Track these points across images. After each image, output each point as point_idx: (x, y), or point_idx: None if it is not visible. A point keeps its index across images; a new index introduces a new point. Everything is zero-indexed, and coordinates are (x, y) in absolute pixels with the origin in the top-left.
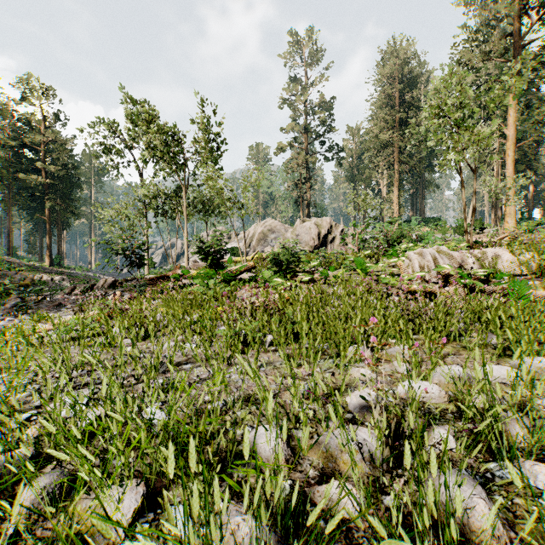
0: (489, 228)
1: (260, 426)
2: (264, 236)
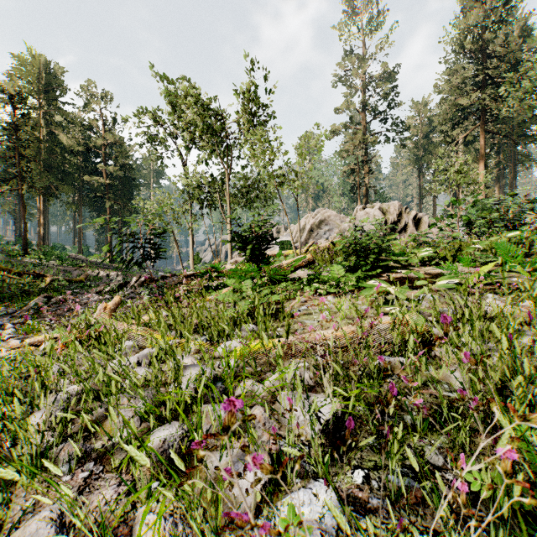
0: None
1: None
2: (316, 228)
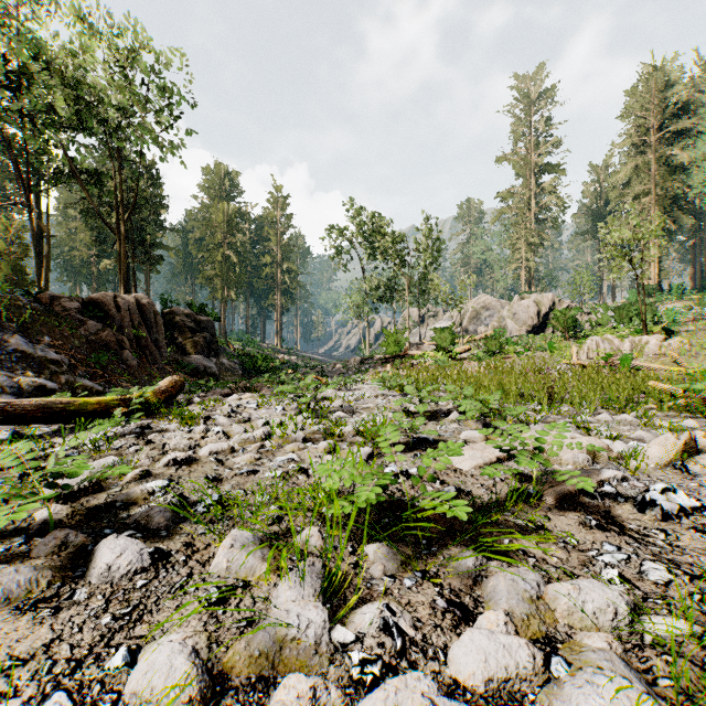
0: None
1: None
2: (477, 314)
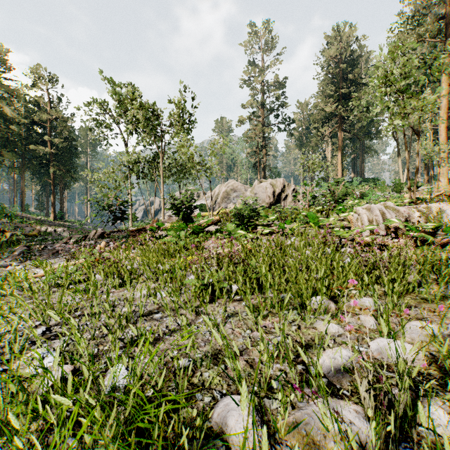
0: (422, 187)
1: (229, 396)
2: (227, 194)
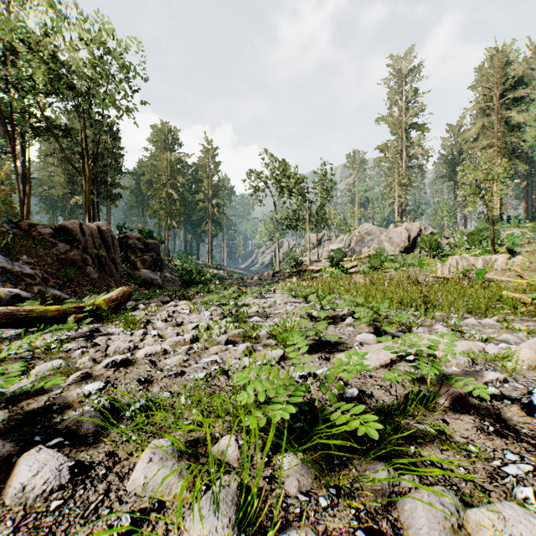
0: None
1: None
2: (361, 238)
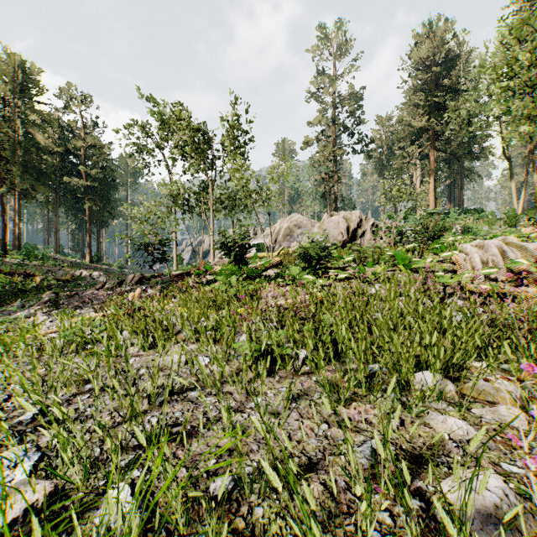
0: None
1: None
2: (290, 231)
